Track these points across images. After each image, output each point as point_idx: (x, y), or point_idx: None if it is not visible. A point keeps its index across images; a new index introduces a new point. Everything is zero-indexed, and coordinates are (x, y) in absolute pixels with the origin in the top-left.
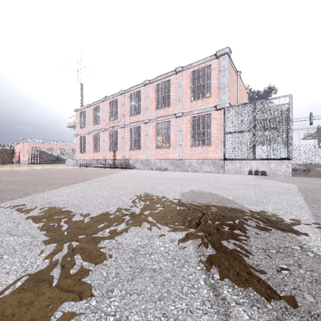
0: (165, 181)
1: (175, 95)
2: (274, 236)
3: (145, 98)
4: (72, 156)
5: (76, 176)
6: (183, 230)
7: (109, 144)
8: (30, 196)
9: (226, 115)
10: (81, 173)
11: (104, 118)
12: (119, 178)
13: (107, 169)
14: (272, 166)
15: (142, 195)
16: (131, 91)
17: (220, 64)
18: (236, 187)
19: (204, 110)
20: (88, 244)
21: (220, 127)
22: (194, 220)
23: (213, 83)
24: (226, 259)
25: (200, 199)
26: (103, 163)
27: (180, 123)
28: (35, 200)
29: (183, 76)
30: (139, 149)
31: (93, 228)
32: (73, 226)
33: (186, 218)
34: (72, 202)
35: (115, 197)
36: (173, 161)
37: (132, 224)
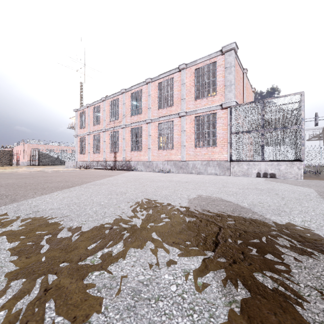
0: (169, 185)
1: (178, 93)
2: (322, 265)
3: (147, 97)
4: (73, 158)
5: (74, 179)
6: (199, 255)
7: (109, 145)
8: (16, 203)
9: (232, 114)
10: (80, 175)
11: (105, 118)
12: (119, 181)
13: (107, 171)
14: (282, 168)
15: (144, 201)
16: (132, 89)
17: (226, 61)
18: (248, 192)
19: (209, 109)
20: (69, 279)
21: (226, 127)
22: (210, 238)
23: (219, 80)
24: (271, 311)
25: (211, 207)
26: (103, 164)
27: (184, 122)
28: (20, 209)
29: (187, 74)
30: (140, 150)
31: (80, 251)
32: (56, 247)
33: (199, 235)
34: (62, 211)
35: (113, 205)
36: (176, 162)
37: (131, 244)
